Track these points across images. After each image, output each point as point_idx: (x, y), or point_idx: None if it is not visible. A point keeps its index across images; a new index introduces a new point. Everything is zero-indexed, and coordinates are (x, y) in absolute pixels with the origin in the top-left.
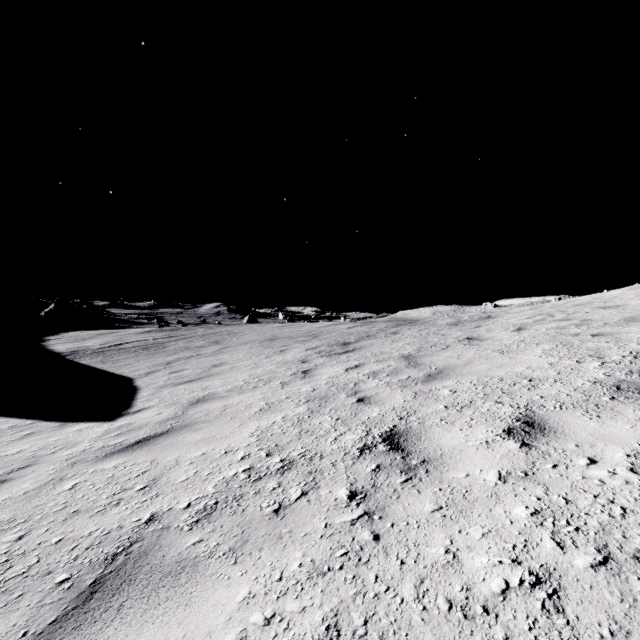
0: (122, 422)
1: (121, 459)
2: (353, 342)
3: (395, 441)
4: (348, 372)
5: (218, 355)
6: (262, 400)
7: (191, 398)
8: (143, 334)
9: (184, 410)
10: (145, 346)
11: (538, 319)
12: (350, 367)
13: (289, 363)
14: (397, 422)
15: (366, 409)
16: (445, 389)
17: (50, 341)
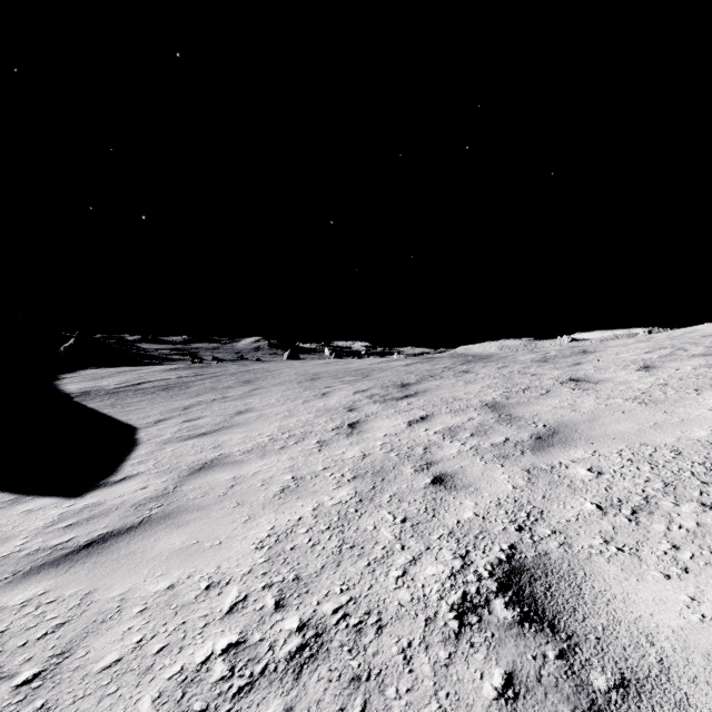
0: (89, 500)
1: (43, 584)
2: (414, 383)
3: (526, 593)
4: (412, 427)
5: (246, 398)
6: (288, 471)
7: (195, 462)
8: (168, 372)
9: (178, 483)
10: (166, 386)
11: (665, 354)
12: (414, 419)
13: (332, 411)
14: (515, 537)
15: (451, 501)
16: (578, 466)
17: (64, 380)
